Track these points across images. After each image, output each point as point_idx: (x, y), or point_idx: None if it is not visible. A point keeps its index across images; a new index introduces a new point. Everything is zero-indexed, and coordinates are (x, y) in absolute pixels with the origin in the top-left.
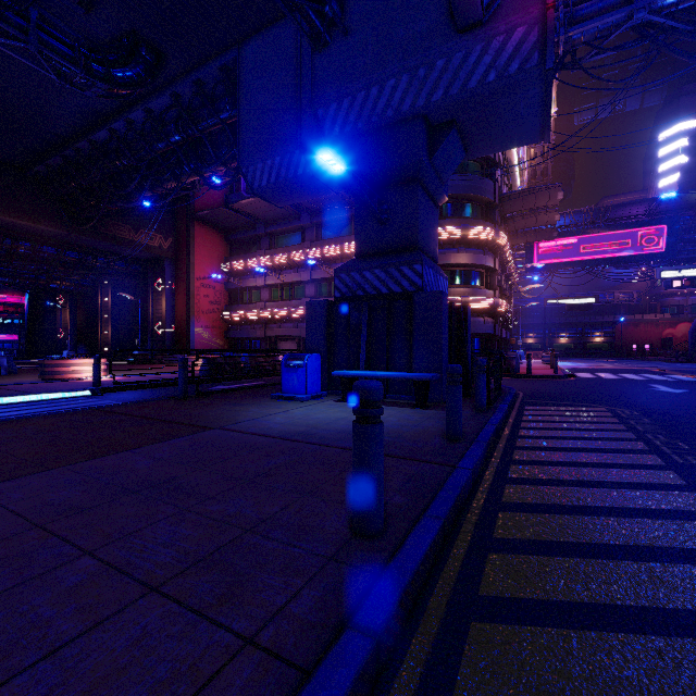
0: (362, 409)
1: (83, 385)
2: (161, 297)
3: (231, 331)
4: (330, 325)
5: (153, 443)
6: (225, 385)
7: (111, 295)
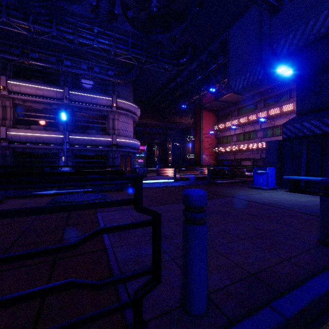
0: (326, 190)
1: (170, 177)
2: (189, 143)
3: (217, 156)
4: (280, 152)
5: (210, 199)
6: (221, 181)
7: (171, 144)
